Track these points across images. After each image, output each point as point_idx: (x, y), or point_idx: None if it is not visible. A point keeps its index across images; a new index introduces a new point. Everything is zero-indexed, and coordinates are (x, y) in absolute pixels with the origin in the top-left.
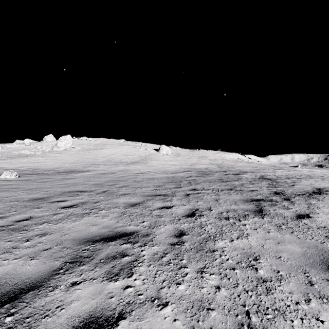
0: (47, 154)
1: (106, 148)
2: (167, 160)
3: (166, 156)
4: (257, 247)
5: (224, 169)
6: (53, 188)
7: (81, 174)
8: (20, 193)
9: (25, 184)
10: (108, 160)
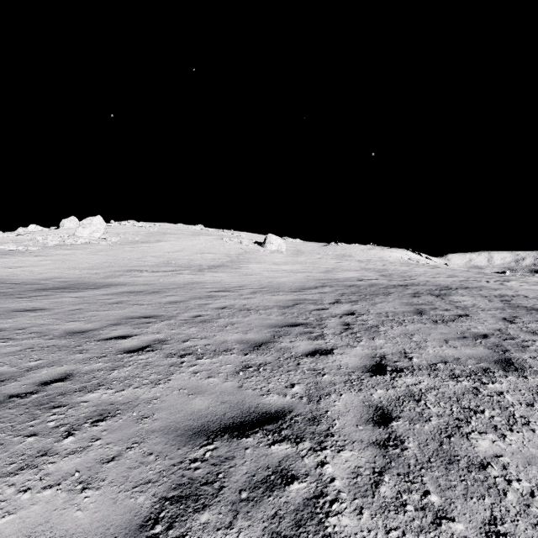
0: (49, 252)
1: (167, 241)
2: (279, 261)
3: (278, 255)
4: None
5: (399, 282)
6: None
7: (82, 295)
8: None
9: None
10: (164, 261)
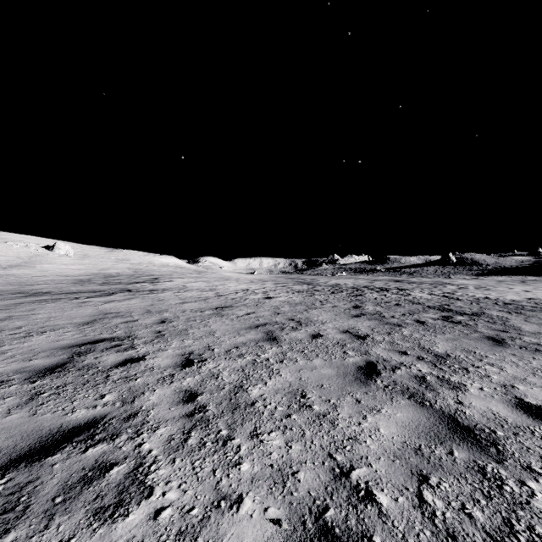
0: None
1: None
2: (67, 263)
3: (66, 258)
4: (99, 287)
5: (137, 274)
6: None
7: None
8: None
9: None
10: None
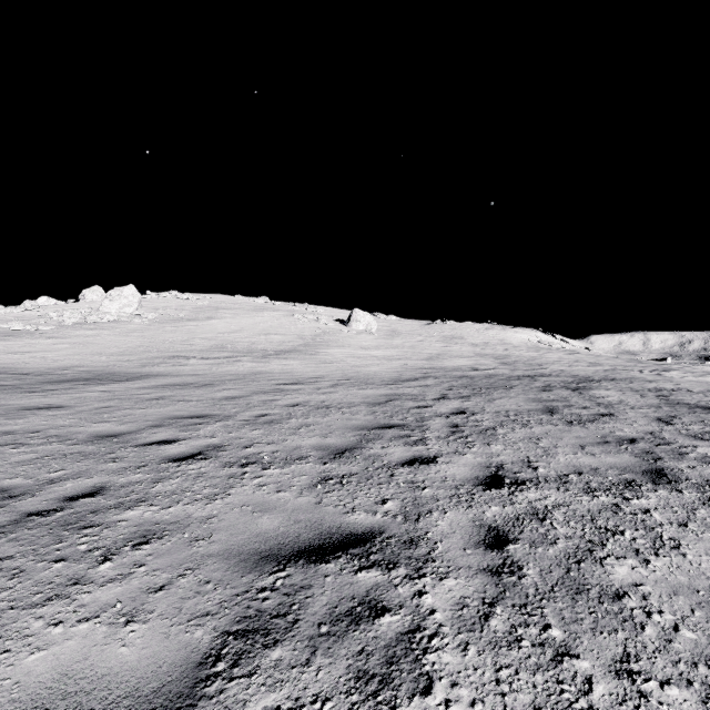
0: (66, 332)
1: (220, 318)
2: (368, 345)
3: (366, 336)
4: None
5: (525, 371)
6: None
7: (111, 388)
8: None
9: None
10: (217, 345)
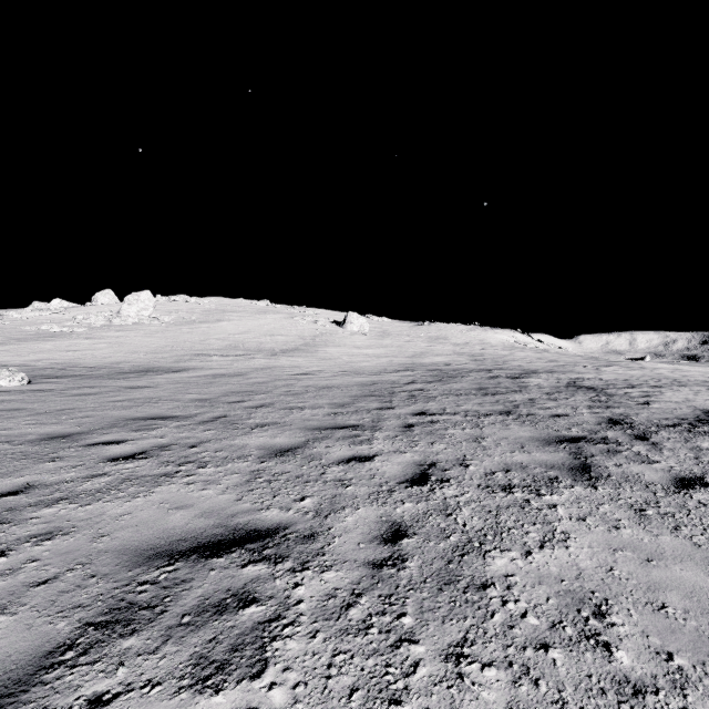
0: (98, 333)
1: (228, 320)
2: (361, 345)
3: (360, 337)
4: (595, 572)
5: (488, 366)
6: (100, 410)
7: (170, 377)
8: (23, 421)
9: (40, 401)
10: (231, 345)
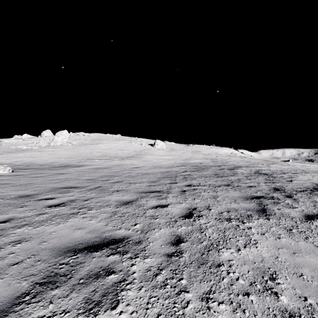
0: (44, 149)
1: (102, 143)
2: (162, 154)
3: (161, 151)
4: (270, 259)
5: (219, 164)
6: (44, 184)
7: (76, 169)
8: (9, 189)
9: (17, 180)
10: (103, 154)
